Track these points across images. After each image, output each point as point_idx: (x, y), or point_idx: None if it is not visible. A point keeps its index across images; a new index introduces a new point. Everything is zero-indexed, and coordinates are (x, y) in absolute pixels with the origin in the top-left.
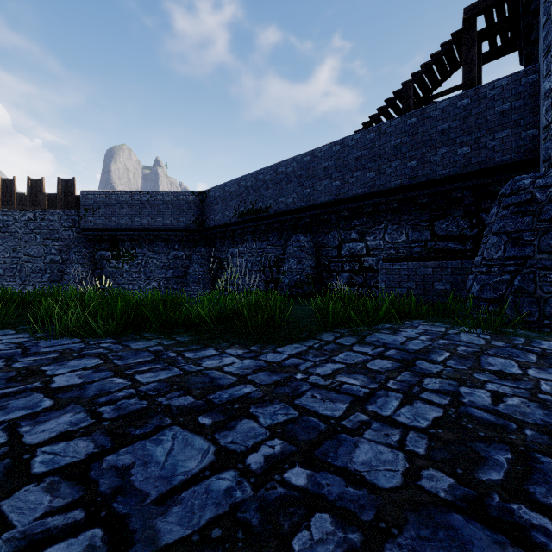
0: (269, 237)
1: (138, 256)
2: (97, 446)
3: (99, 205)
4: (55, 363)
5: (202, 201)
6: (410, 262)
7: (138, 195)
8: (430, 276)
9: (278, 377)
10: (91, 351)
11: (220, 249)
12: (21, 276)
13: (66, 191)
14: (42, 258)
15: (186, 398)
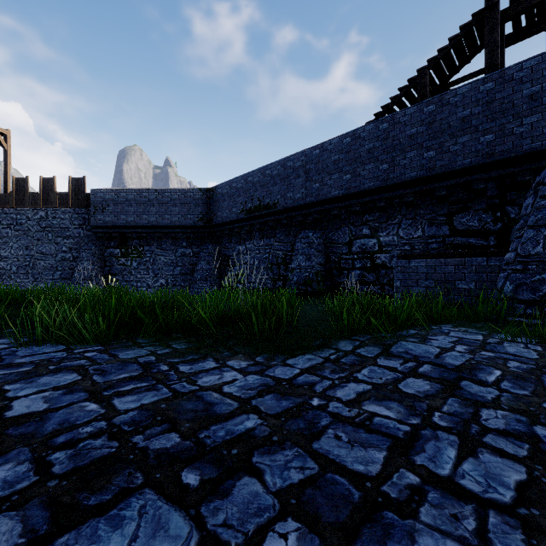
0: (277, 234)
1: (146, 254)
2: (26, 530)
3: (108, 203)
4: (23, 380)
5: (209, 198)
6: (428, 259)
7: (146, 192)
8: (452, 274)
9: (289, 402)
10: (71, 363)
11: (227, 246)
12: (34, 273)
13: (77, 189)
14: (54, 255)
15: (170, 436)
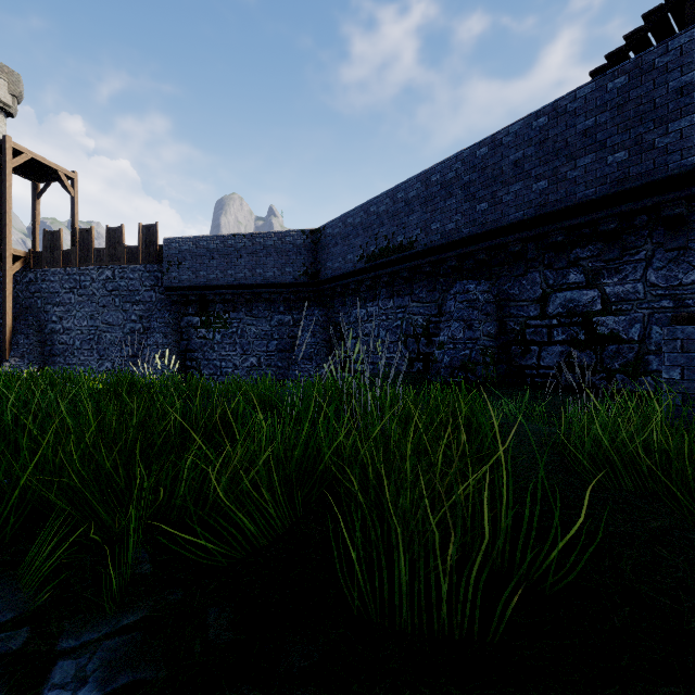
0: (414, 289)
1: (232, 323)
2: None
3: (185, 256)
4: None
5: (315, 243)
6: None
7: (232, 239)
8: None
9: None
10: None
11: (340, 311)
12: (99, 349)
13: (148, 240)
14: (121, 326)
15: None
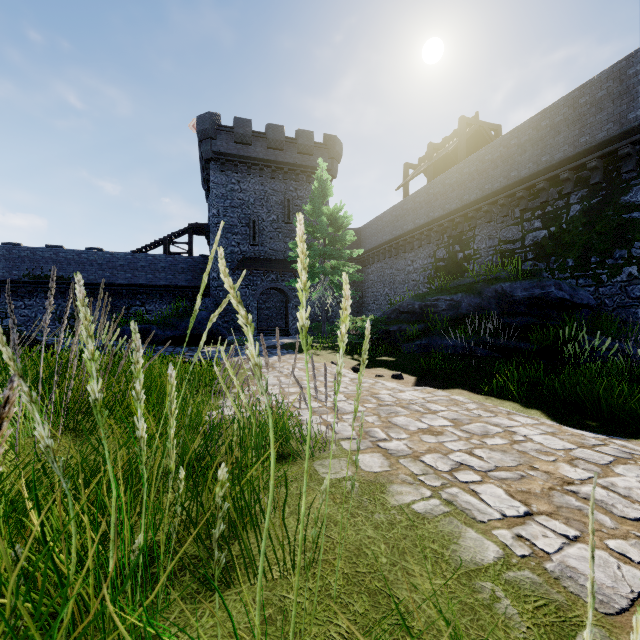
0: (66, 297)
1: None
2: None
3: None
4: None
5: None
6: None
7: None
8: None
9: None
10: None
11: None
12: None
13: None
14: None
15: None
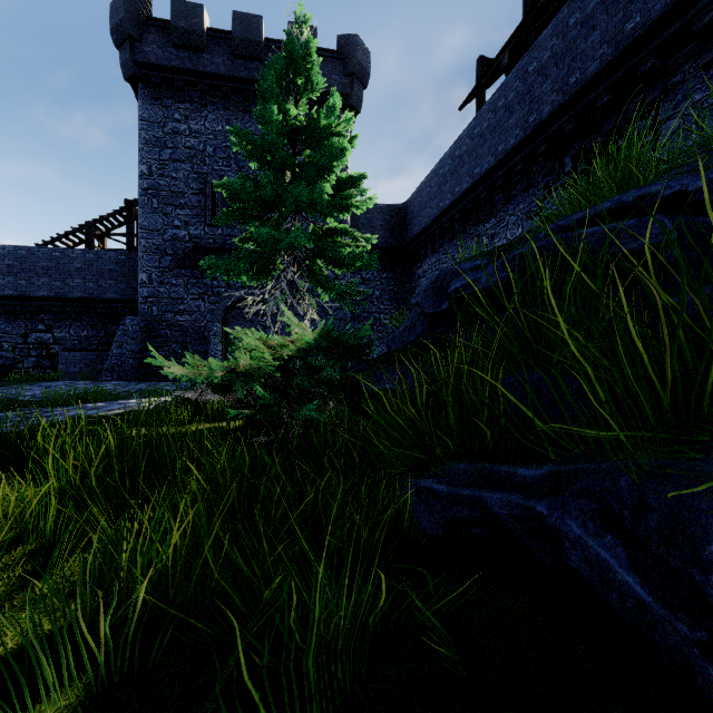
0: None
1: None
2: None
3: None
4: None
5: None
6: (82, 352)
7: None
8: (94, 361)
9: None
10: None
11: None
12: None
13: None
14: None
15: None
